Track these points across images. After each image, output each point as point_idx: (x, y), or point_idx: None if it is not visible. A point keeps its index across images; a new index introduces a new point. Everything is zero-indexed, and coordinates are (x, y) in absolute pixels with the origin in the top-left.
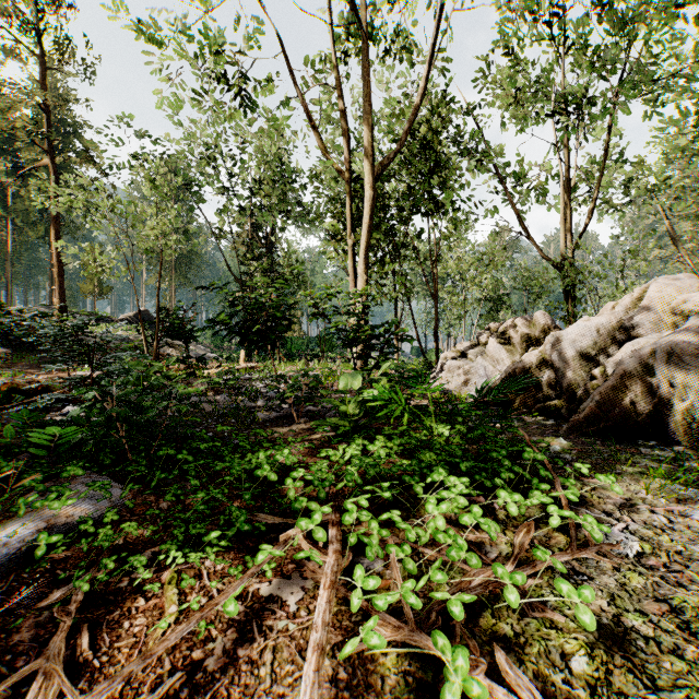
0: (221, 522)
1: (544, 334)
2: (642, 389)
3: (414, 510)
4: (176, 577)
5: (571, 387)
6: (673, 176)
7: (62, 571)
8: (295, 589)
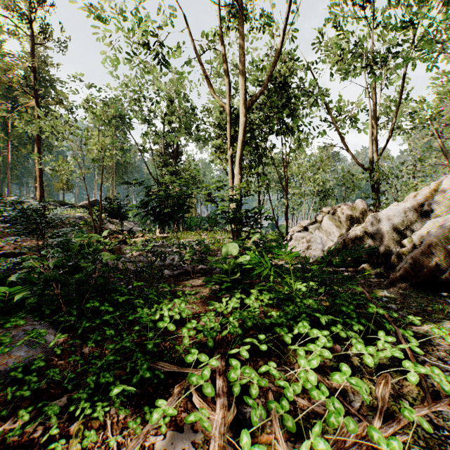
0: (127, 369)
1: (362, 215)
2: (444, 255)
3: (284, 357)
4: (82, 428)
5: (386, 252)
6: (444, 109)
7: None
8: (186, 444)
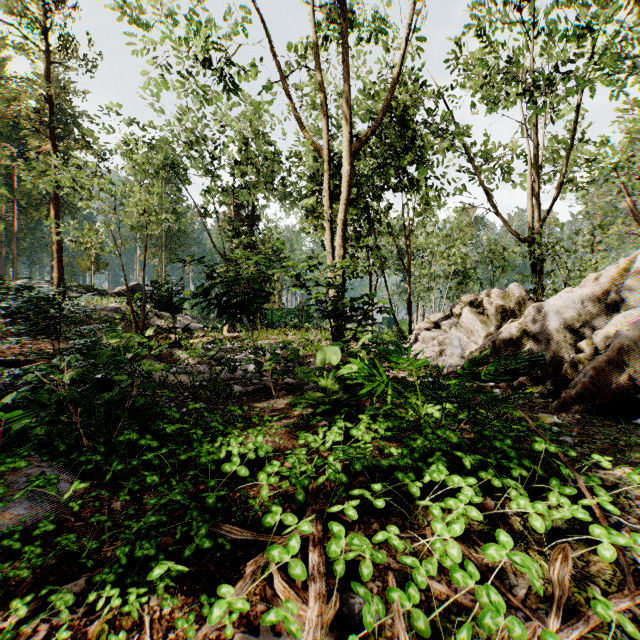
0: (177, 536)
1: (519, 306)
2: None
3: (411, 517)
4: (106, 628)
5: (555, 360)
6: (635, 155)
7: None
8: None
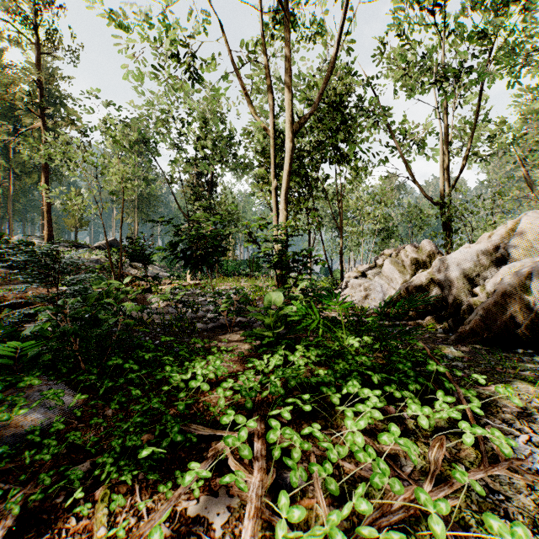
0: (156, 432)
1: (429, 258)
2: (520, 305)
3: (331, 419)
4: (108, 493)
5: (456, 302)
6: (528, 132)
7: (4, 484)
8: (221, 509)
